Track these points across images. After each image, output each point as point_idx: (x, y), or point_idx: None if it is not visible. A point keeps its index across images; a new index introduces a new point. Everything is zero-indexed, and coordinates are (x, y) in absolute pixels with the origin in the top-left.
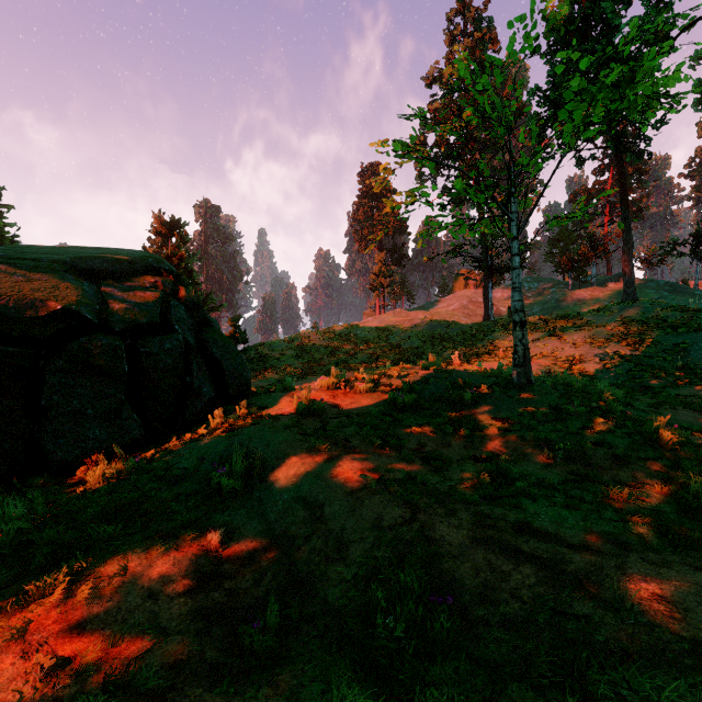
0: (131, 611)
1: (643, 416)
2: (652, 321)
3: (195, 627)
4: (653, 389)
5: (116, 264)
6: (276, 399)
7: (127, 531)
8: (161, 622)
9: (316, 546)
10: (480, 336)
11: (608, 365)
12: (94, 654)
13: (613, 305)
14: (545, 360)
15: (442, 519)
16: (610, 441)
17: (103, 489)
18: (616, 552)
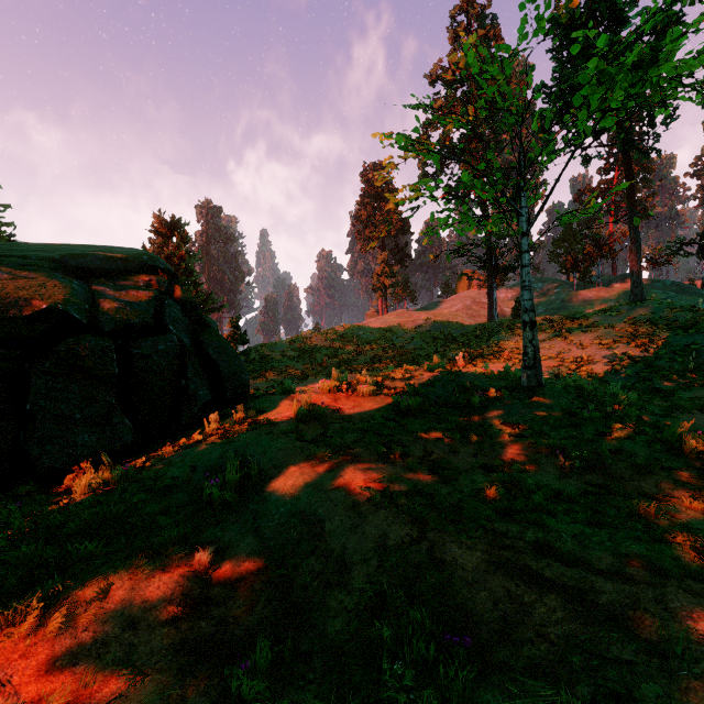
0: (107, 643)
1: (659, 420)
2: (660, 322)
3: (177, 665)
4: (664, 392)
5: (109, 262)
6: (276, 403)
7: (110, 548)
8: (140, 658)
9: (314, 568)
10: (485, 337)
11: (617, 367)
12: (61, 697)
13: (620, 305)
14: (552, 361)
15: (453, 538)
16: (629, 449)
17: (87, 501)
18: (652, 580)
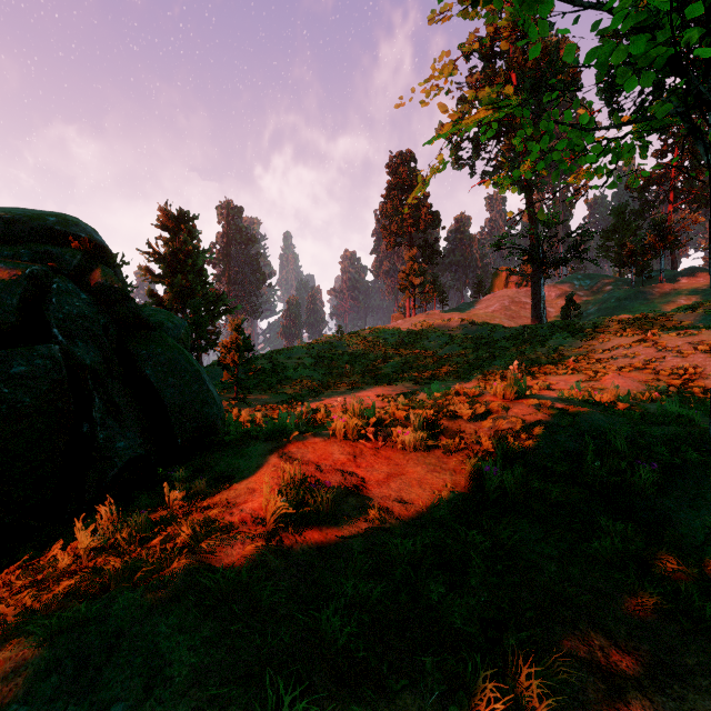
0: None
1: None
2: None
3: None
4: None
5: None
6: (253, 459)
7: None
8: None
9: None
10: (536, 341)
11: None
12: None
13: None
14: (640, 373)
15: None
16: None
17: None
18: None
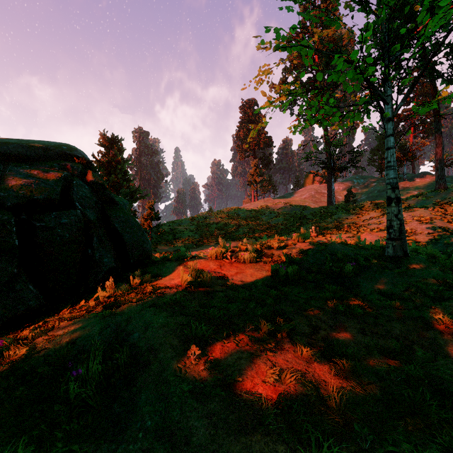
0: None
1: None
2: None
3: None
4: None
5: (30, 150)
6: (170, 268)
7: None
8: None
9: None
10: (327, 215)
11: (437, 237)
12: None
13: (428, 192)
14: (382, 233)
15: None
16: None
17: None
18: None
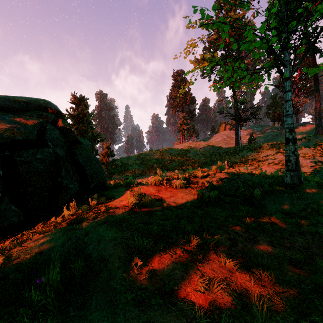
0: None
1: None
2: None
3: None
4: None
5: (15, 103)
6: (120, 192)
7: None
8: None
9: None
10: (236, 153)
11: (318, 169)
12: None
13: (310, 136)
14: (277, 166)
15: None
16: None
17: None
18: None
